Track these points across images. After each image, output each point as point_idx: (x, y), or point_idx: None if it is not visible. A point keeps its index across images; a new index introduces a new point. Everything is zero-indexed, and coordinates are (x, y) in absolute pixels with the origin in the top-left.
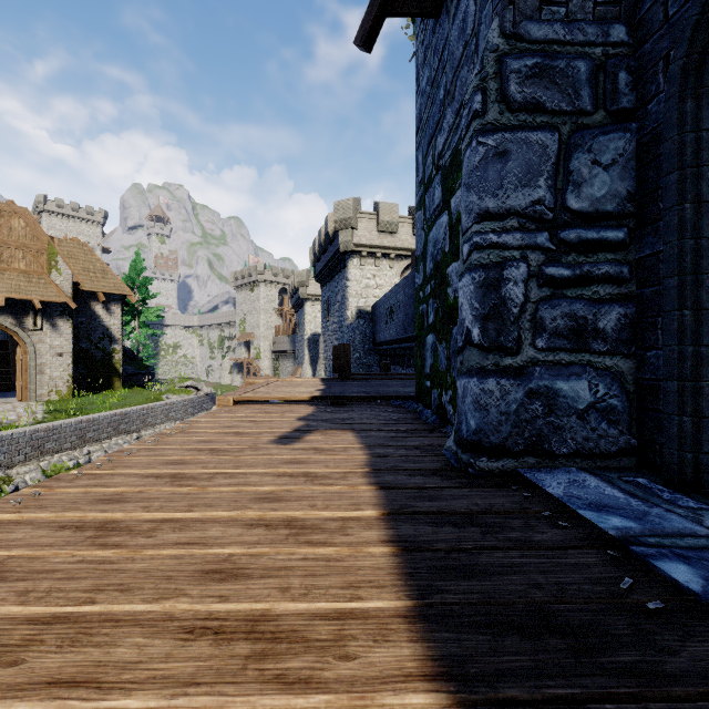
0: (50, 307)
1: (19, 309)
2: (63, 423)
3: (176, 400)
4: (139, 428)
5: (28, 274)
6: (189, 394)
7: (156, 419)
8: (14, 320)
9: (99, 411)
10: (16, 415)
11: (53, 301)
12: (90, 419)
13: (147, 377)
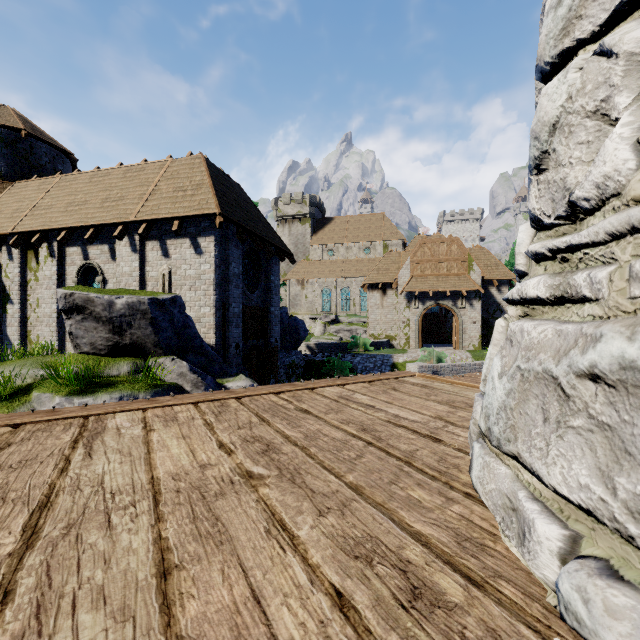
0: (469, 293)
1: (454, 296)
2: None
3: None
4: None
5: (458, 275)
6: None
7: None
8: (452, 303)
9: None
10: (459, 356)
11: (470, 290)
12: None
13: None
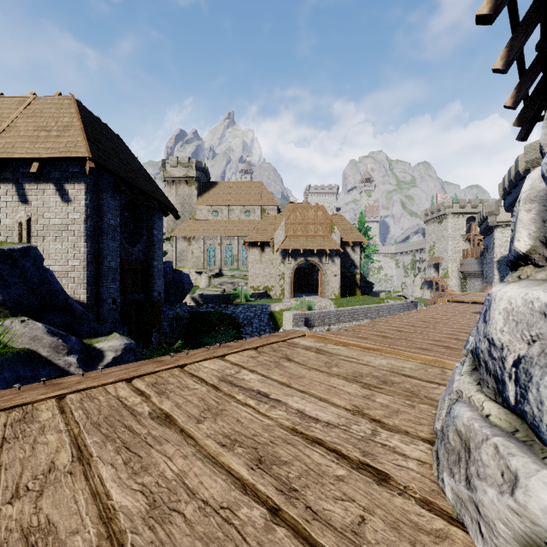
0: (331, 252)
1: (320, 254)
2: (346, 309)
3: (394, 303)
4: (375, 316)
5: (323, 236)
6: (401, 301)
7: (383, 313)
8: (318, 259)
9: (355, 305)
10: (324, 304)
11: (332, 249)
12: (355, 308)
13: (369, 289)
